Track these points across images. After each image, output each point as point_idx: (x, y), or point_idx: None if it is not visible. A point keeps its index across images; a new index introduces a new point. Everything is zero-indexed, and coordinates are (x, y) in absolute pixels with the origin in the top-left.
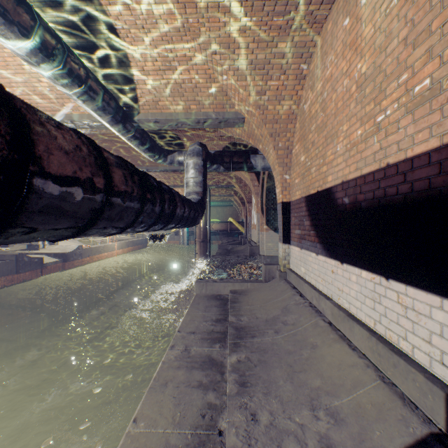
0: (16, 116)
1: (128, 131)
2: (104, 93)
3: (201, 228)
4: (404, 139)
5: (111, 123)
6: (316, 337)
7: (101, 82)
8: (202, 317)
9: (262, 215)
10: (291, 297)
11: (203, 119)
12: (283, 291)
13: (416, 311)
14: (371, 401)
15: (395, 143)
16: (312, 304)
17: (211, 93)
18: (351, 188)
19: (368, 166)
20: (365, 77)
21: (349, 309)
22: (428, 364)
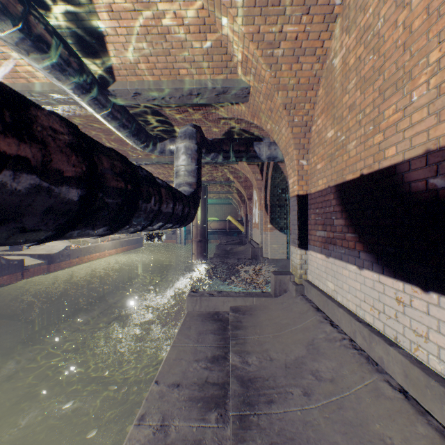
0: None
1: (102, 106)
2: (59, 44)
3: (199, 227)
4: None
5: (76, 92)
6: (387, 422)
7: (55, 29)
8: (193, 353)
9: (265, 212)
10: (317, 325)
11: (196, 89)
12: (302, 314)
13: None
14: None
15: None
16: (355, 344)
17: (206, 50)
18: None
19: None
20: None
21: None
22: None
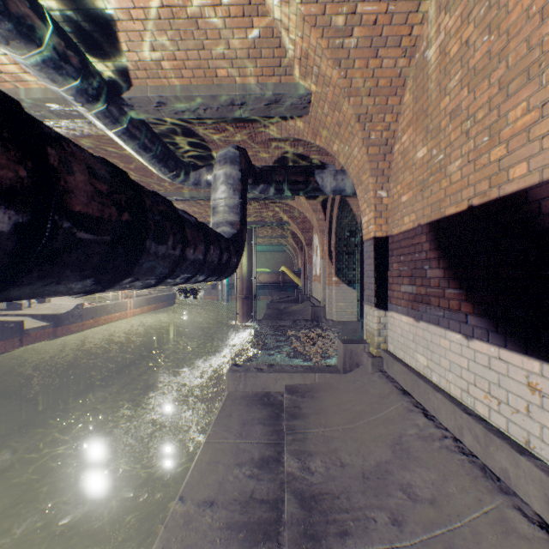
0: None
1: (115, 120)
2: (52, 30)
3: (245, 280)
4: None
5: (79, 99)
6: None
7: (46, 10)
8: (234, 453)
9: (329, 261)
10: (405, 415)
11: (239, 96)
12: (383, 397)
13: None
14: None
15: None
16: (463, 446)
17: (253, 41)
18: None
19: None
20: None
21: None
22: None
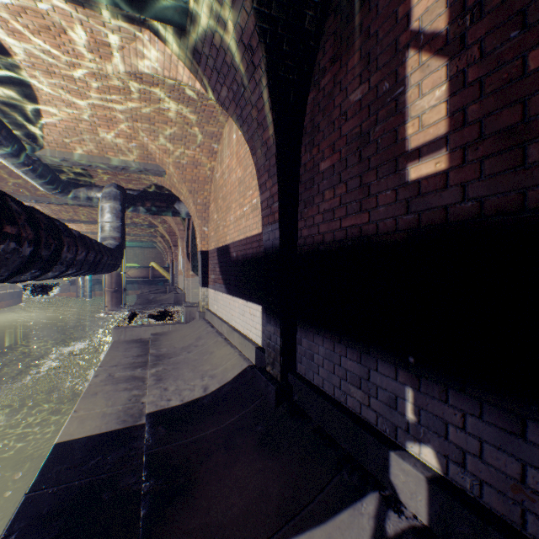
0: (58, 230)
1: (25, 165)
2: (2, 128)
3: (114, 275)
4: (251, 225)
5: (5, 156)
6: (215, 347)
7: None
8: (123, 355)
9: (188, 260)
10: (205, 329)
11: (122, 166)
12: (200, 327)
13: (254, 315)
14: (232, 364)
15: (249, 226)
16: (218, 331)
17: (132, 146)
18: (236, 247)
19: (242, 235)
20: (241, 180)
21: (236, 326)
22: (256, 339)
